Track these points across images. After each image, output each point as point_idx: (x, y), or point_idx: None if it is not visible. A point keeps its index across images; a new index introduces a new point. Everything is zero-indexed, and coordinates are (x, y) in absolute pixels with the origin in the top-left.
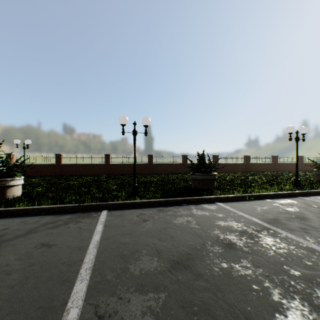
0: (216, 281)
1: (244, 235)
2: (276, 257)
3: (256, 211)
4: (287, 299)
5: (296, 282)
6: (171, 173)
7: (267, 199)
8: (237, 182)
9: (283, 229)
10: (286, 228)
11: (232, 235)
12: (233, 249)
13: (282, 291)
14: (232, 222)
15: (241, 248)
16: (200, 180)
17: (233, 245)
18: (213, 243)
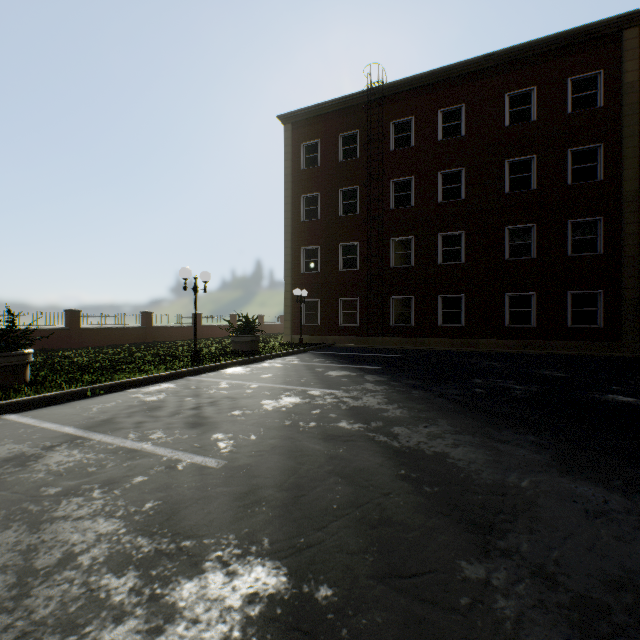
0: None
1: (10, 463)
2: (43, 480)
3: (87, 413)
4: None
5: (41, 503)
6: None
7: (132, 389)
8: (99, 366)
9: (107, 431)
10: (112, 429)
11: None
12: None
13: None
14: (4, 447)
15: None
16: None
17: None
18: None
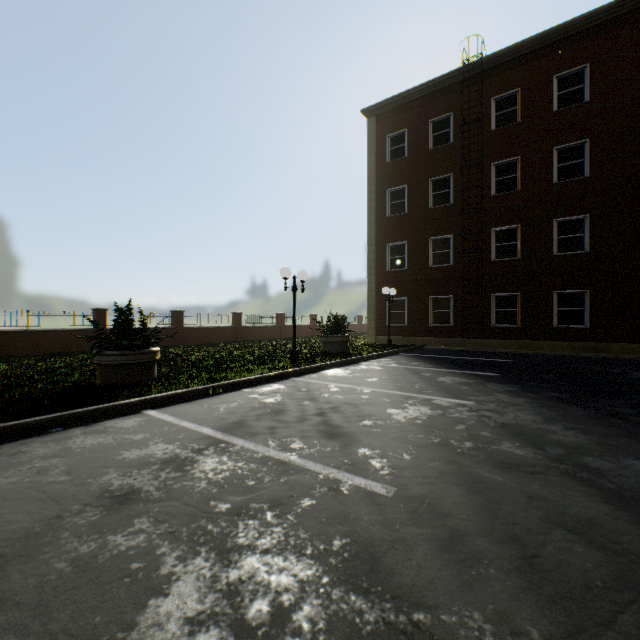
0: (45, 595)
1: (169, 466)
2: (207, 491)
3: (217, 413)
4: (186, 562)
5: (218, 522)
6: (55, 355)
7: (246, 389)
8: (208, 363)
9: (244, 436)
10: (248, 434)
11: (144, 474)
12: (130, 504)
13: (184, 551)
14: (157, 446)
15: (149, 496)
16: (119, 366)
17: (134, 494)
18: (86, 506)
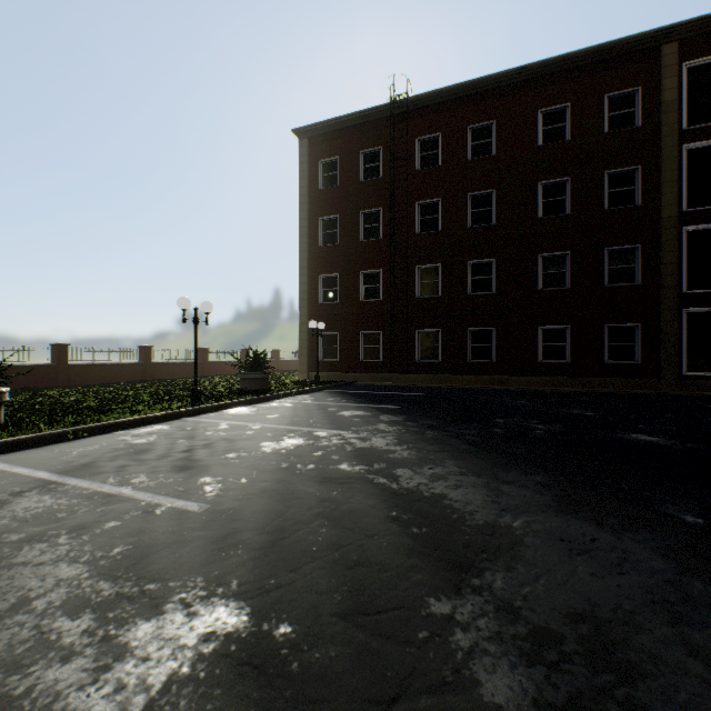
0: None
1: None
2: (6, 526)
3: (66, 457)
4: None
5: (1, 549)
6: None
7: (120, 431)
8: (86, 406)
9: (84, 476)
10: (91, 474)
11: None
12: None
13: None
14: None
15: None
16: None
17: None
18: None
